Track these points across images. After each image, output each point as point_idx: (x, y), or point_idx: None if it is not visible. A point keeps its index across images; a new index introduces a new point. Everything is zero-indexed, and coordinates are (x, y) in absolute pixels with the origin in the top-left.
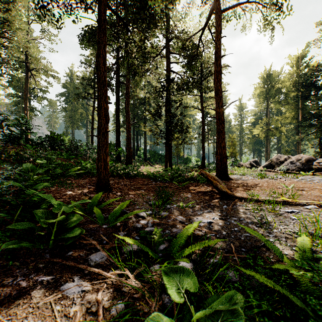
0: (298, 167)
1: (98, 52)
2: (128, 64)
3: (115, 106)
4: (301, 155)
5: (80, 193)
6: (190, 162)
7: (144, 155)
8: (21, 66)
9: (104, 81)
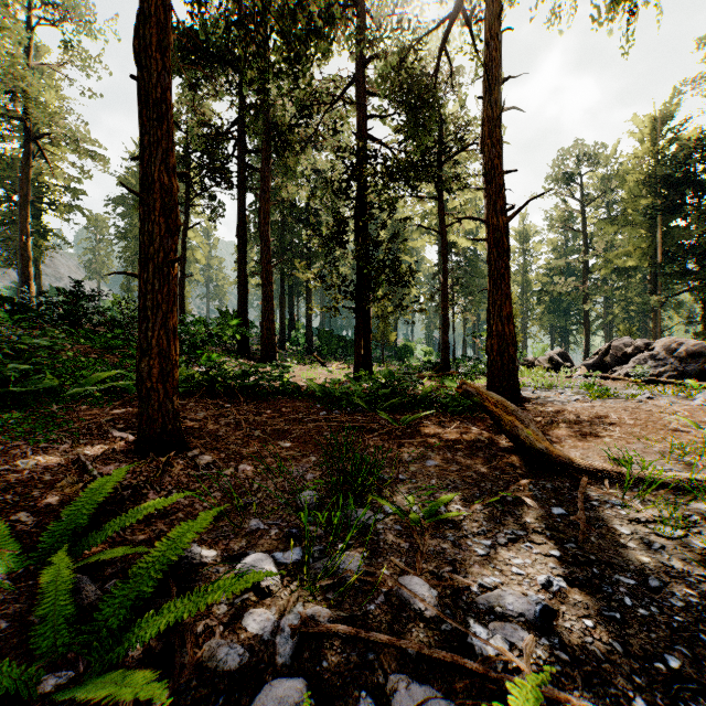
0: (670, 368)
1: (143, 8)
2: (266, 121)
3: (237, 224)
4: (675, 340)
5: (70, 464)
6: (412, 355)
7: (306, 339)
8: (20, 133)
9: (161, 102)
